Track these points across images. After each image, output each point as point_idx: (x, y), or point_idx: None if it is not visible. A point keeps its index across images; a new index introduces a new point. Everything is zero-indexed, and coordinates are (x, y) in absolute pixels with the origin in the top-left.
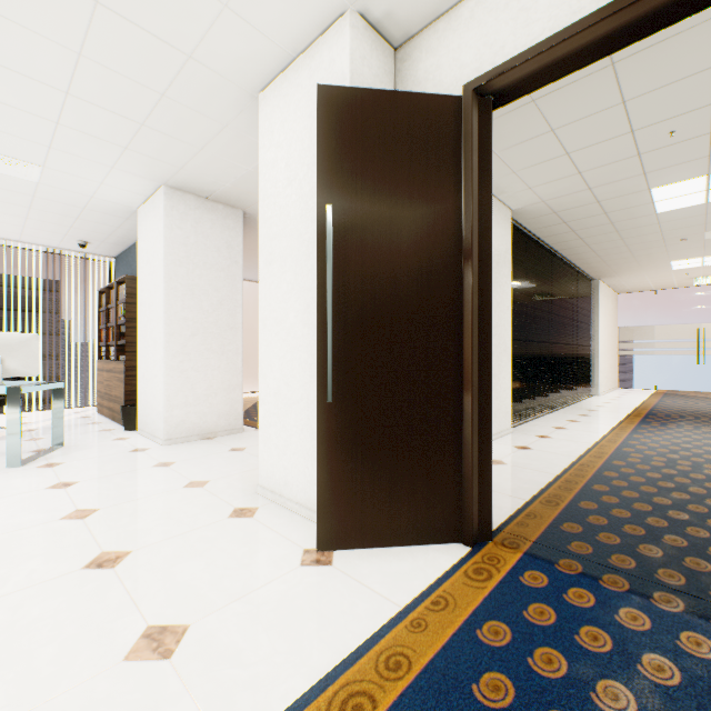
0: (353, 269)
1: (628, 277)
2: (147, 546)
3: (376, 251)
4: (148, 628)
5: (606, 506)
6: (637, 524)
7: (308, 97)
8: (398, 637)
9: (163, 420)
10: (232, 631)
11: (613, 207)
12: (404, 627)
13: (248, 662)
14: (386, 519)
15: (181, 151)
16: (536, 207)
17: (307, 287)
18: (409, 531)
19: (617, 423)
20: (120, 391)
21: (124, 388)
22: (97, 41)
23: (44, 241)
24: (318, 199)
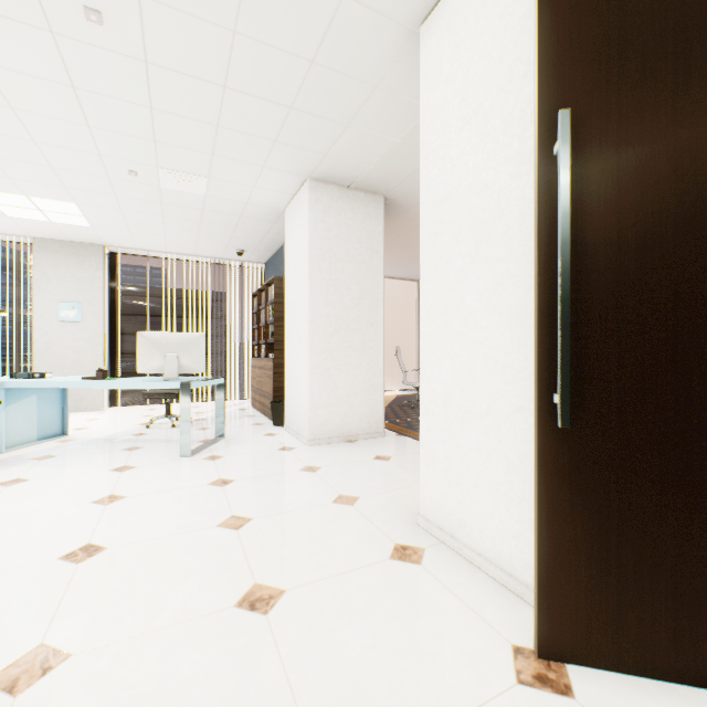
0: (601, 211)
1: None
2: (300, 585)
3: (644, 177)
4: None
5: None
6: None
7: None
8: None
9: (308, 419)
10: None
11: None
12: None
13: None
14: (664, 633)
15: (326, 133)
16: None
17: (496, 257)
18: None
19: None
20: (269, 387)
21: (273, 384)
22: (249, 8)
23: (212, 253)
24: (538, 109)
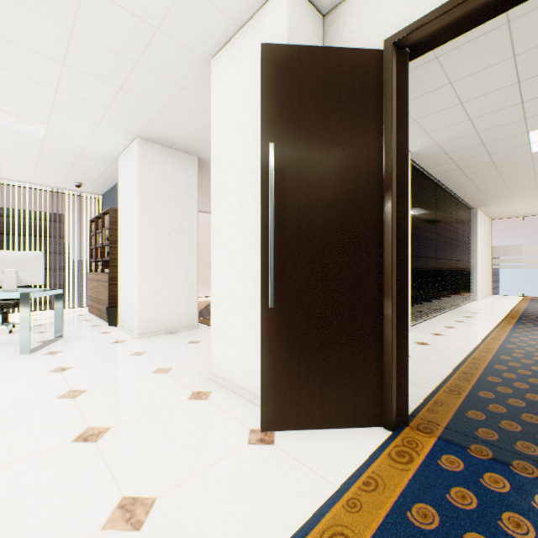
0: (291, 196)
1: (501, 206)
2: (123, 423)
3: (310, 181)
4: (122, 499)
5: (502, 395)
6: (533, 413)
7: (252, 58)
8: (337, 516)
9: (137, 319)
10: (193, 505)
11: (495, 148)
12: (342, 506)
13: (207, 536)
14: (318, 405)
15: (151, 109)
16: (430, 149)
17: (251, 213)
18: (338, 416)
19: (497, 324)
20: (105, 296)
21: (109, 293)
22: (85, 19)
23: (50, 183)
24: (262, 138)
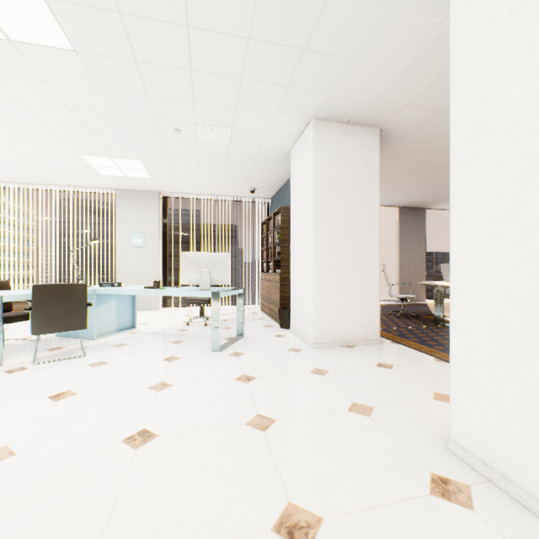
0: None
1: None
2: (337, 514)
3: None
4: None
5: None
6: None
7: None
8: None
9: (312, 326)
10: None
11: None
12: None
13: None
14: None
15: (334, 71)
16: None
17: None
18: None
19: None
20: (276, 296)
21: (279, 294)
22: None
23: (232, 193)
24: None
